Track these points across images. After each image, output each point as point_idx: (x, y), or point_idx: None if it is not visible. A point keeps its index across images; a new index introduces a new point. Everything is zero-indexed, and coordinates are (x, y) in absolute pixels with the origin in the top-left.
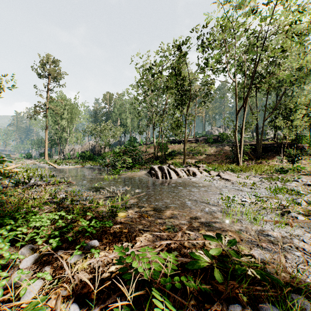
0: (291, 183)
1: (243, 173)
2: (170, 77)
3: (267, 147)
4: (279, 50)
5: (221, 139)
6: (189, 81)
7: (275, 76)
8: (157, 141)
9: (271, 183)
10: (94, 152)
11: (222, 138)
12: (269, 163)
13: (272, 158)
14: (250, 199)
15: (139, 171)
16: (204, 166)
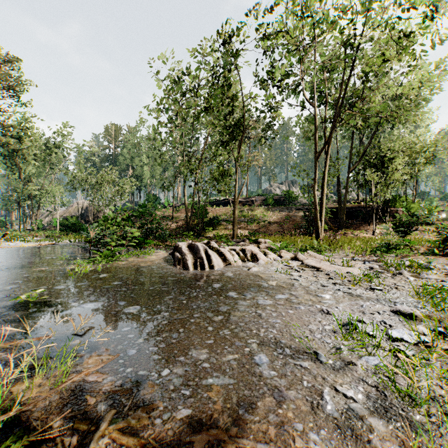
0: (428, 274)
1: (331, 253)
2: (211, 90)
3: (350, 212)
4: (379, 61)
5: (287, 200)
6: (243, 101)
7: (365, 106)
8: (191, 202)
9: (393, 274)
10: (86, 219)
11: (287, 199)
12: (357, 235)
13: (360, 227)
14: (417, 336)
15: (155, 252)
16: (268, 242)
